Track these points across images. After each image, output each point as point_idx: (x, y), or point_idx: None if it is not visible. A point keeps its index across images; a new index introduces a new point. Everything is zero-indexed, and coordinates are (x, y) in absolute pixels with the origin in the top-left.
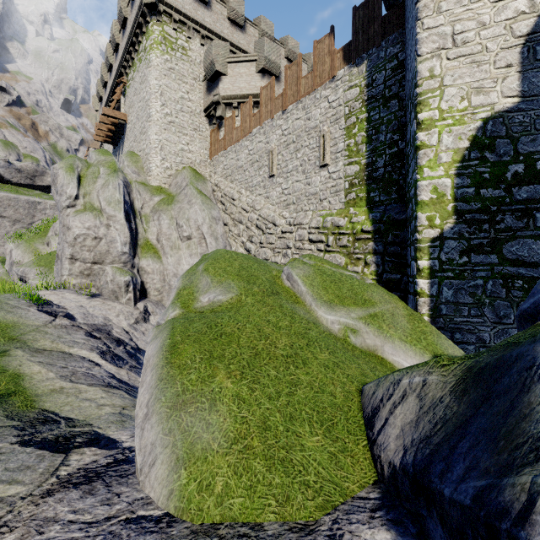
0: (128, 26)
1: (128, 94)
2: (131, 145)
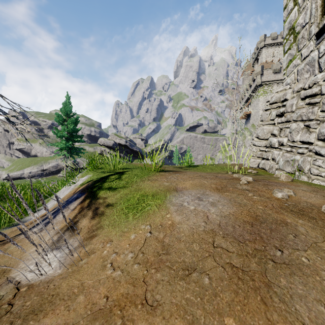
0: (252, 87)
1: (251, 105)
2: (252, 121)
